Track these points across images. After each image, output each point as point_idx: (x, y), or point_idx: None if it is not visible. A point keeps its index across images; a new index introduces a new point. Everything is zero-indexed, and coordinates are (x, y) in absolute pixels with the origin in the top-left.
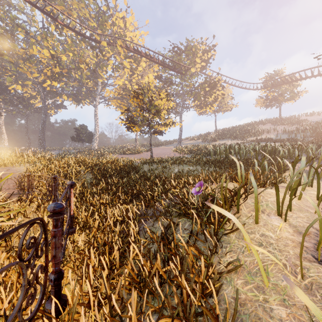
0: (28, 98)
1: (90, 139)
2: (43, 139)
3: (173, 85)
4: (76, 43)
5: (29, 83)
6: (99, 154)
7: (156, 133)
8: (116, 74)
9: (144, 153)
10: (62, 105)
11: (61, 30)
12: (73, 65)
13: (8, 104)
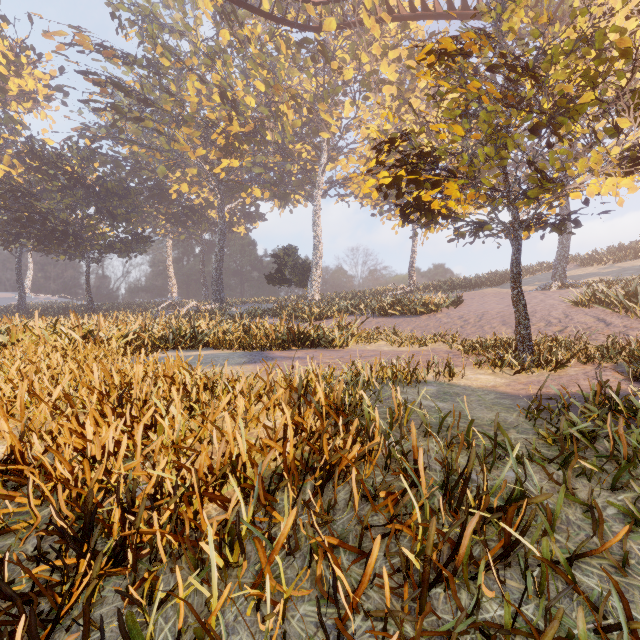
0: (203, 208)
1: (304, 277)
2: (219, 282)
3: (551, 75)
4: (270, 55)
5: (193, 172)
6: (315, 315)
7: (538, 223)
8: (361, 112)
9: (447, 313)
10: (258, 215)
11: (246, 46)
12: (264, 108)
13: (171, 223)
